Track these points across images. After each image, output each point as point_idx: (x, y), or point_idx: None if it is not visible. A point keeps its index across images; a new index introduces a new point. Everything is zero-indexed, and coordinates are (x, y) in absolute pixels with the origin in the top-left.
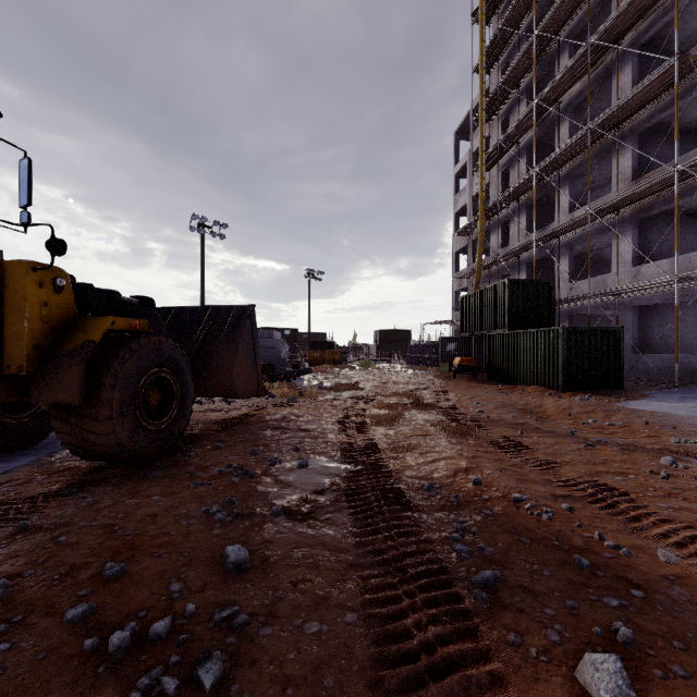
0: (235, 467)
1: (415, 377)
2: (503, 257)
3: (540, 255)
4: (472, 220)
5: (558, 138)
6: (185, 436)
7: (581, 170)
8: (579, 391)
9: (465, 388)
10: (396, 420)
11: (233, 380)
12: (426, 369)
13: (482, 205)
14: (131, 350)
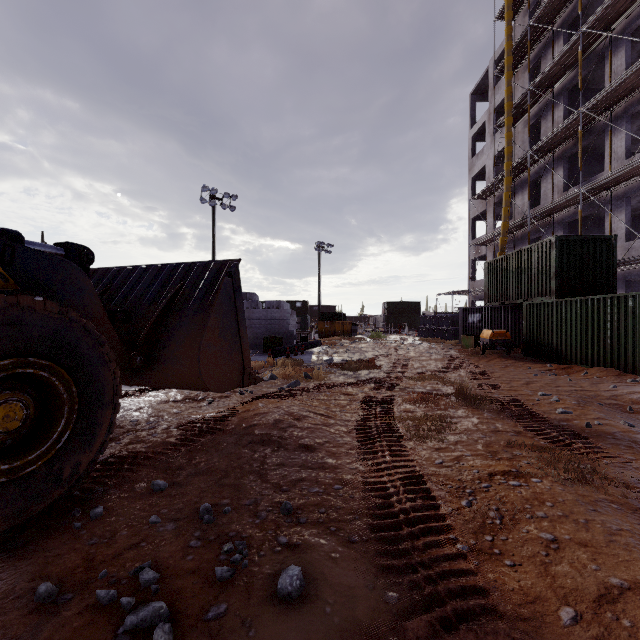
0: (143, 582)
1: (436, 352)
2: (534, 218)
3: (583, 212)
4: (494, 181)
5: (609, 72)
6: (120, 456)
7: None
8: None
9: (502, 367)
10: (445, 429)
11: (200, 368)
12: (442, 342)
13: (509, 161)
14: None
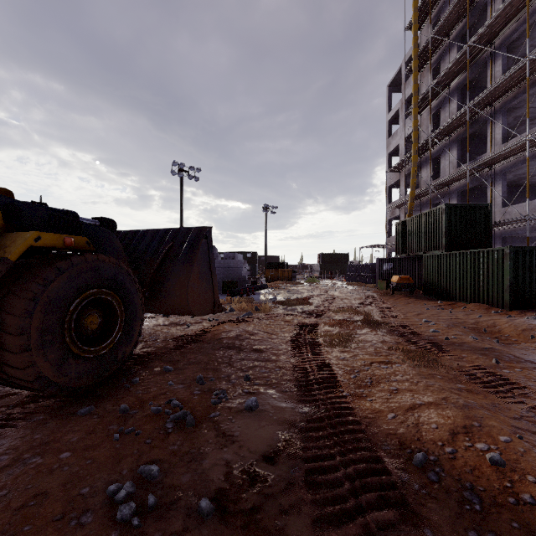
0: (174, 405)
1: (356, 293)
2: (435, 188)
3: (471, 184)
4: (404, 157)
5: (490, 76)
6: (139, 354)
7: (514, 103)
8: (527, 310)
9: (405, 303)
10: (350, 341)
11: (188, 299)
12: (364, 285)
13: (415, 143)
14: (58, 269)
